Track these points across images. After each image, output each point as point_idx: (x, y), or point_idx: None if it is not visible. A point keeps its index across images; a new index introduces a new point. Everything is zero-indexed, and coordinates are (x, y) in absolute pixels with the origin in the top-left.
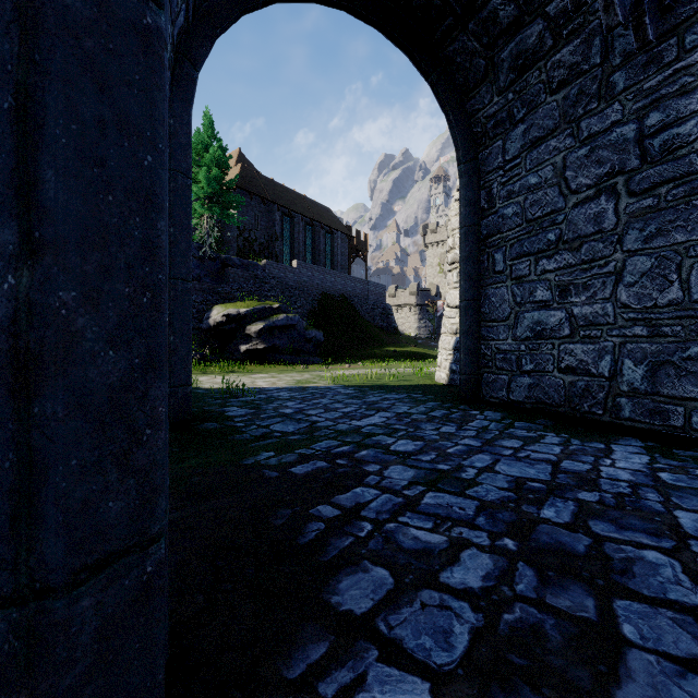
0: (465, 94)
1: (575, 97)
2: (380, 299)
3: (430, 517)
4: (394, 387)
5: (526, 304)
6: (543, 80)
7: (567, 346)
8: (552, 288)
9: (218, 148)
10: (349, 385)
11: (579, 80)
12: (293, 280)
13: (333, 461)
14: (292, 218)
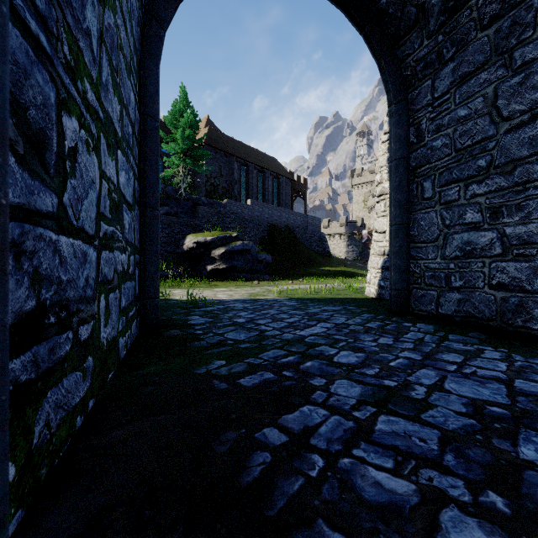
0: (395, 42)
1: (507, 29)
2: (316, 229)
3: (388, 451)
4: (330, 300)
5: (455, 226)
6: (474, 17)
7: (499, 264)
8: (482, 210)
9: (191, 114)
10: (292, 298)
11: (512, 11)
12: (248, 215)
13: (279, 373)
14: (247, 167)
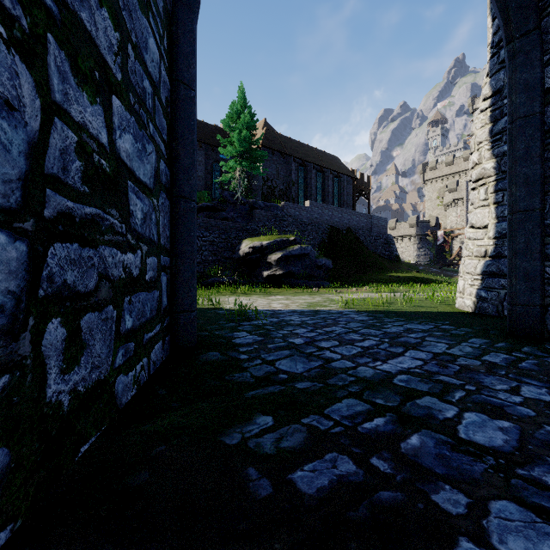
0: None
1: None
2: (382, 231)
3: None
4: (412, 314)
5: None
6: None
7: None
8: None
9: (247, 115)
10: (361, 310)
11: None
12: (306, 217)
13: (365, 461)
14: (306, 167)
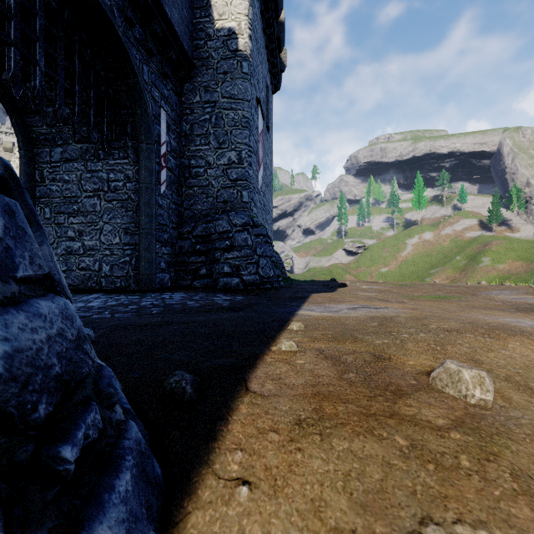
0: (24, 112)
1: (85, 150)
2: None
3: None
4: None
5: (63, 237)
6: (71, 134)
7: (82, 258)
8: (76, 231)
9: None
10: None
11: (87, 144)
12: None
13: None
14: None
